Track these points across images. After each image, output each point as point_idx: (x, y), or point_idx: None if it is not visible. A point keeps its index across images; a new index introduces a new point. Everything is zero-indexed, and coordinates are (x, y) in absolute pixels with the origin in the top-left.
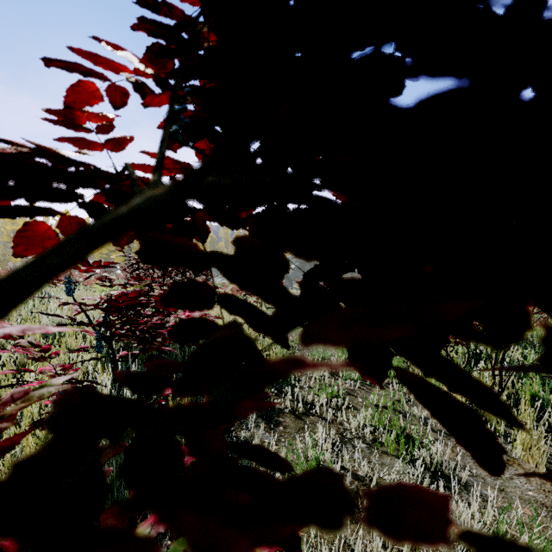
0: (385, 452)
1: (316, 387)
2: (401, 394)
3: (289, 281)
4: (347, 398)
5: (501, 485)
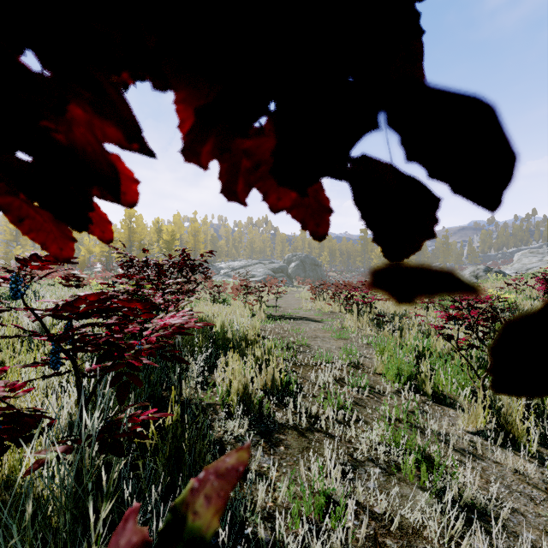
0: (404, 479)
1: (321, 398)
2: (415, 405)
3: (289, 279)
4: (355, 410)
5: (546, 524)
